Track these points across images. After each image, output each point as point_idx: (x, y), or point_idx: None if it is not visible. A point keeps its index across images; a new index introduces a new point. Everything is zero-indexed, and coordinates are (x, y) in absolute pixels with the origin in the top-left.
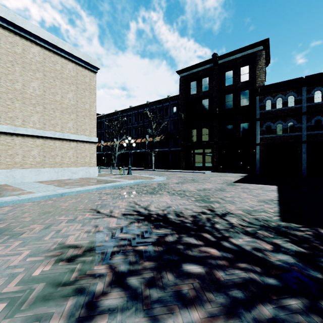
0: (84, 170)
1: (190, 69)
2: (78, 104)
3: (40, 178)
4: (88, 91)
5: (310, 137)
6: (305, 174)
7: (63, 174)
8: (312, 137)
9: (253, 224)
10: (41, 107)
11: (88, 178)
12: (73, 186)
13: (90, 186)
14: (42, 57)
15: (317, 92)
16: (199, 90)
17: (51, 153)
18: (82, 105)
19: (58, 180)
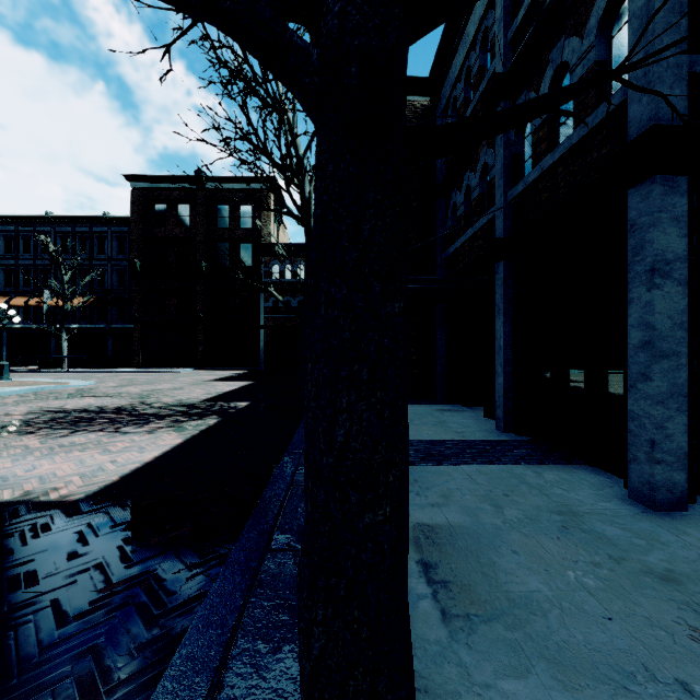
0: None
1: (154, 181)
2: None
3: None
4: None
5: None
6: None
7: None
8: None
9: (172, 405)
10: None
11: None
12: None
13: None
14: None
15: None
16: (172, 224)
17: None
18: None
19: None
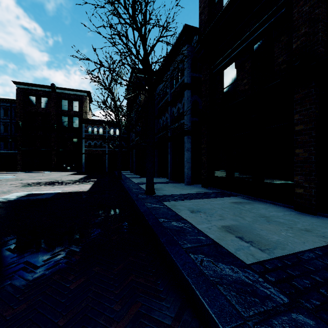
0: None
1: (29, 85)
2: None
3: None
4: None
5: (109, 151)
6: (107, 171)
7: None
8: (110, 151)
9: (70, 180)
10: None
11: None
12: None
13: None
14: None
15: (112, 129)
16: (39, 106)
17: None
18: None
19: None
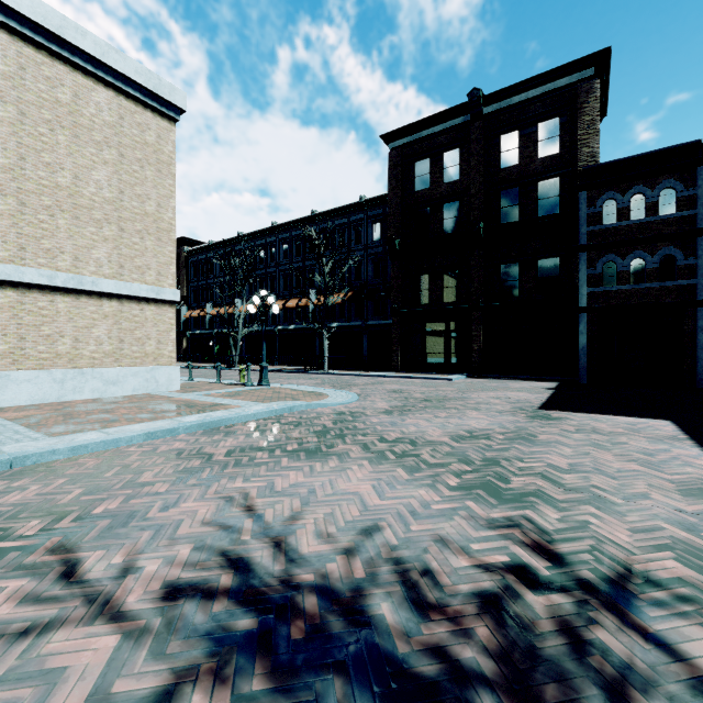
0: (140, 374)
1: (415, 131)
2: (124, 200)
3: (6, 400)
4: (152, 168)
5: None
6: None
7: (80, 387)
8: None
9: None
10: (11, 202)
11: (147, 398)
12: (80, 426)
13: (129, 426)
14: (15, 64)
15: None
16: (437, 180)
17: (43, 330)
18: (136, 202)
19: (62, 403)
